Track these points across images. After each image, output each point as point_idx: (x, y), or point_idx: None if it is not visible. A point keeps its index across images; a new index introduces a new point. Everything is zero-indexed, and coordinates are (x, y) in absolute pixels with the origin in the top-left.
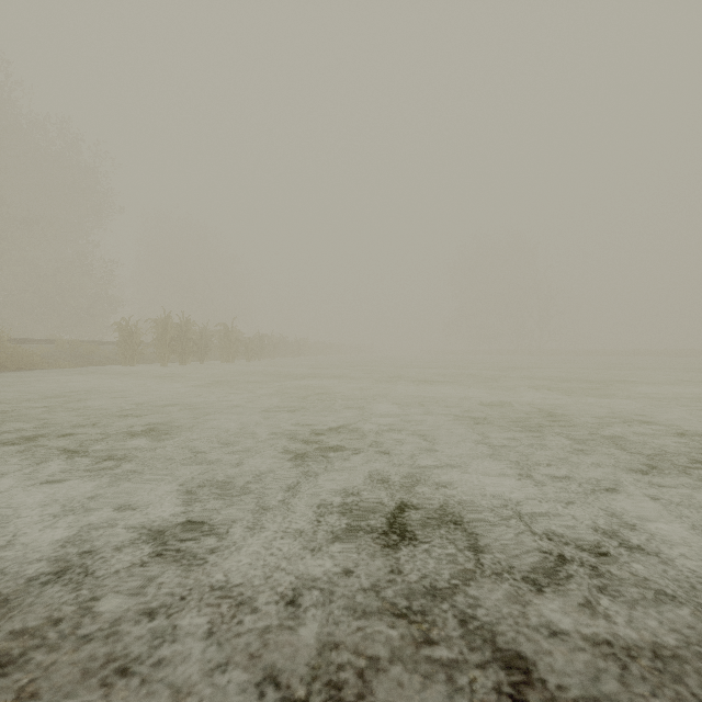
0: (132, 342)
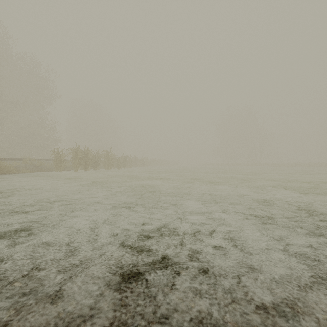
0: (60, 160)
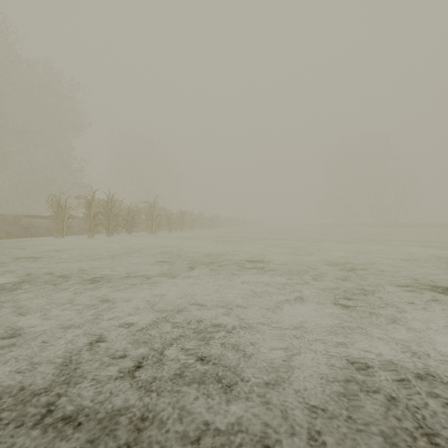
0: (61, 216)
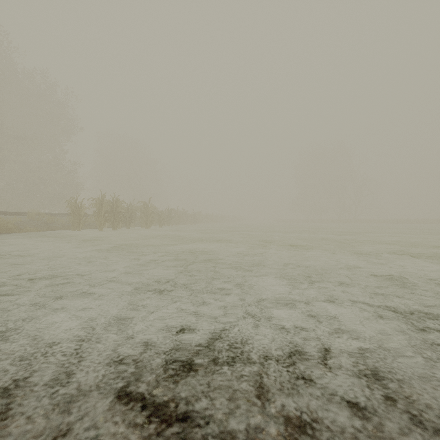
0: (78, 214)
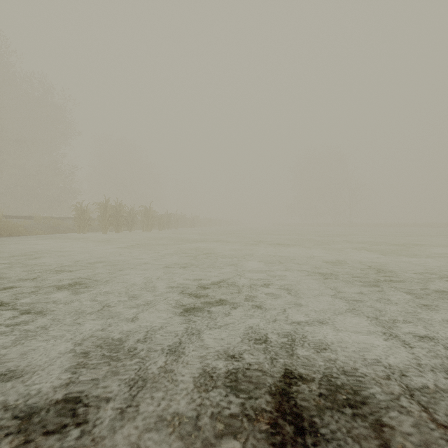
0: (84, 218)
